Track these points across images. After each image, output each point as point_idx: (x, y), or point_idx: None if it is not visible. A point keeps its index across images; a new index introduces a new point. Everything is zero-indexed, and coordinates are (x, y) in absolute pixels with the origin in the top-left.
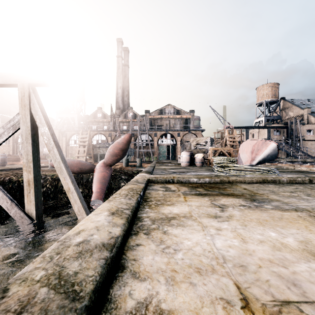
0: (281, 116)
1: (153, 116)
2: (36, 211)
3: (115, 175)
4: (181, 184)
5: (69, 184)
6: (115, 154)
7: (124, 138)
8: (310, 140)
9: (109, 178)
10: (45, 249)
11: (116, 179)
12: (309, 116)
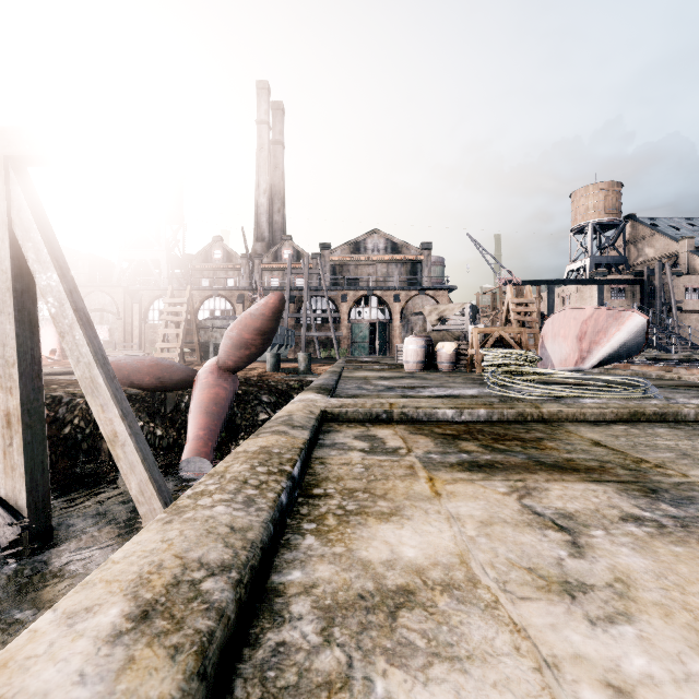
0: (627, 257)
1: (340, 258)
2: (29, 493)
3: (245, 395)
4: (414, 427)
5: (114, 422)
6: (244, 344)
7: (267, 304)
8: (693, 310)
9: (230, 403)
10: (41, 601)
11: (247, 405)
12: (691, 256)
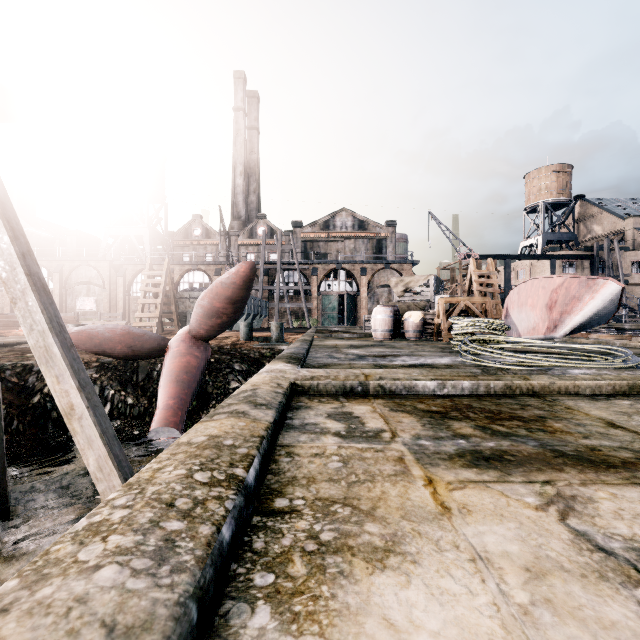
0: (576, 234)
1: (310, 234)
2: None
3: (218, 363)
4: (393, 402)
5: (71, 394)
6: (215, 312)
7: (238, 272)
8: (639, 283)
9: (201, 371)
10: None
11: (219, 373)
12: (636, 233)
